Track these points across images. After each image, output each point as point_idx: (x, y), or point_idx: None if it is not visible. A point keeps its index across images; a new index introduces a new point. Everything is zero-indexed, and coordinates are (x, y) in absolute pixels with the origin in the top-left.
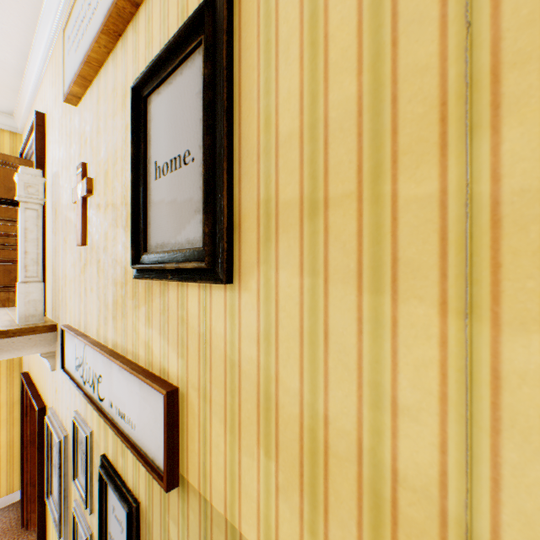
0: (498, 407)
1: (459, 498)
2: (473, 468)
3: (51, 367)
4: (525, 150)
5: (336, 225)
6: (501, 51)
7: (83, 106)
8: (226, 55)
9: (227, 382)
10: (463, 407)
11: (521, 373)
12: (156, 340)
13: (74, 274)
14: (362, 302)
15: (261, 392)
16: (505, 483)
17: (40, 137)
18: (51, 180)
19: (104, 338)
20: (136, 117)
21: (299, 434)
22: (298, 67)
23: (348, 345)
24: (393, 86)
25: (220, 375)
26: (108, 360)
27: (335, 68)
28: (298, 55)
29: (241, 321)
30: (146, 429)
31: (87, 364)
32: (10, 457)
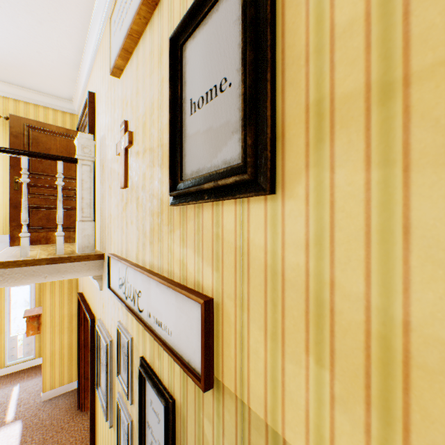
0: None
1: None
2: None
3: (99, 287)
4: None
5: (422, 102)
6: None
7: (124, 77)
8: None
9: (267, 291)
10: None
11: None
12: (190, 257)
13: (117, 213)
14: None
15: (311, 299)
16: None
17: (91, 111)
18: (99, 143)
19: (142, 261)
20: (173, 65)
21: (363, 343)
22: None
23: (444, 238)
24: None
25: (259, 284)
26: (146, 278)
27: None
28: None
29: (285, 230)
30: (181, 336)
31: (128, 282)
32: (70, 356)
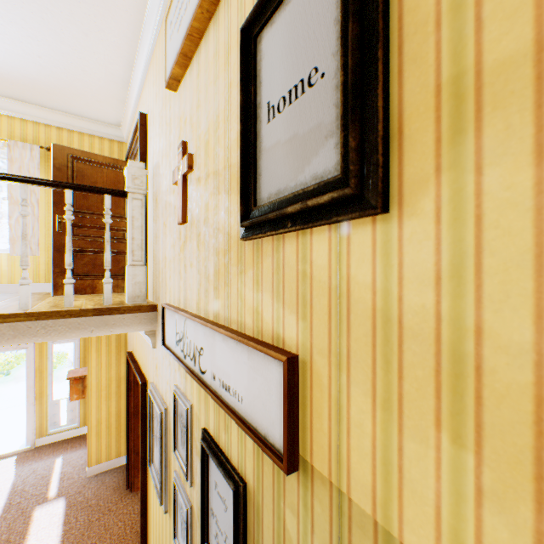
0: None
1: None
2: None
3: (152, 344)
4: None
5: None
6: None
7: (182, 89)
8: None
9: (376, 343)
10: None
11: None
12: (267, 304)
13: (173, 254)
14: None
15: (444, 353)
16: None
17: (142, 136)
18: (151, 173)
19: (204, 311)
20: (244, 62)
21: (531, 414)
22: None
23: None
24: None
25: (364, 335)
26: (210, 332)
27: None
28: None
29: (403, 260)
30: (256, 403)
31: (187, 338)
32: (118, 425)
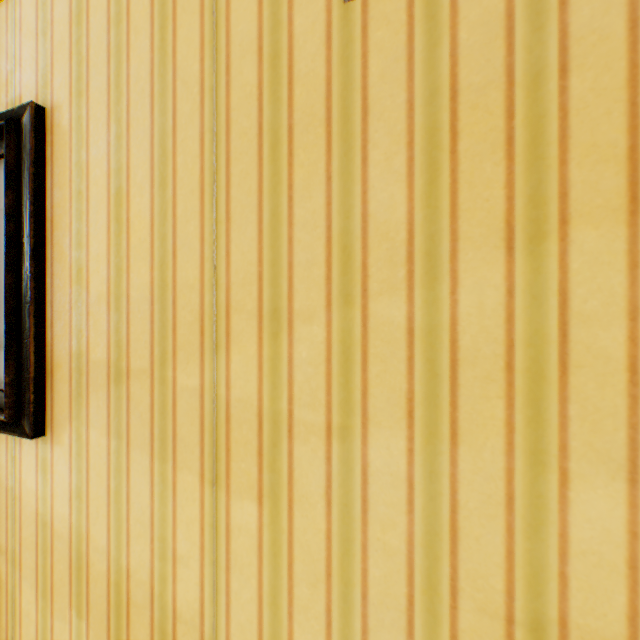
0: (230, 551)
1: (211, 621)
2: (218, 598)
3: None
4: (242, 372)
5: (136, 395)
6: (231, 297)
7: None
8: (34, 187)
9: (39, 542)
10: (213, 552)
11: (240, 526)
12: None
13: None
14: (154, 467)
15: (74, 551)
16: (233, 604)
17: None
18: None
19: None
20: None
21: (107, 590)
22: (107, 235)
23: (145, 504)
24: (174, 290)
25: (32, 534)
26: None
27: (135, 252)
28: (107, 222)
29: (54, 477)
30: None
31: None
32: None
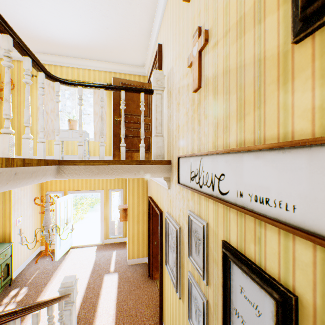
0: None
1: None
2: None
3: (167, 187)
4: None
5: None
6: None
7: None
8: None
9: None
10: None
11: None
12: None
13: (186, 119)
14: None
15: None
16: None
17: (159, 58)
18: (166, 78)
19: (222, 146)
20: None
21: None
22: None
23: None
24: None
25: None
26: (234, 157)
27: None
28: None
29: None
30: None
31: (203, 171)
32: (142, 239)
